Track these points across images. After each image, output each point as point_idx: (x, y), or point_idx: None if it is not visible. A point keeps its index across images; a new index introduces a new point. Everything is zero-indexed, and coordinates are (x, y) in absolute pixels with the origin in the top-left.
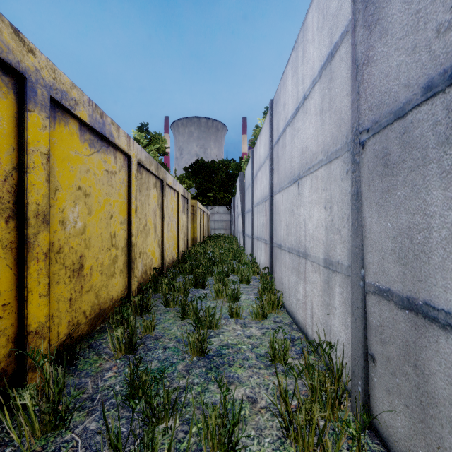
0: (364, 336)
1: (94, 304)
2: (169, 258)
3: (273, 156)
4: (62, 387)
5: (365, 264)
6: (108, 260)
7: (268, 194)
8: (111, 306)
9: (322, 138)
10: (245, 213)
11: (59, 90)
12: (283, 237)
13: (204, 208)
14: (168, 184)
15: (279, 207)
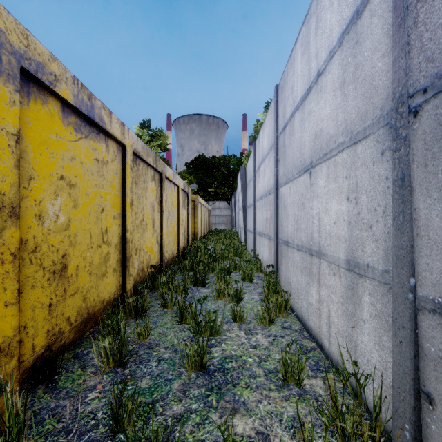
0: (415, 367)
1: (81, 308)
2: (168, 254)
3: (279, 146)
4: (22, 426)
5: (417, 271)
6: (98, 258)
7: (272, 187)
8: (103, 308)
9: (343, 117)
10: (246, 208)
11: (33, 61)
12: (291, 233)
13: (205, 203)
14: (167, 178)
15: (285, 201)
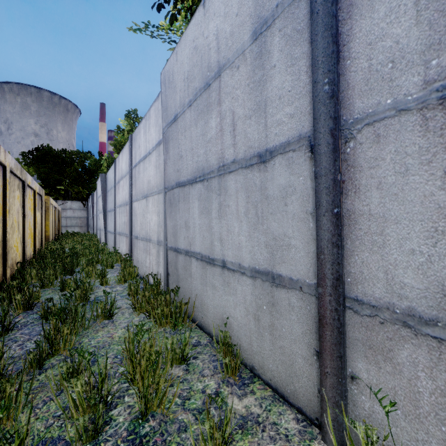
0: (167, 267)
1: None
2: (27, 254)
3: (132, 175)
4: (7, 312)
5: (167, 239)
6: None
7: (128, 200)
8: None
9: (156, 180)
10: (107, 212)
11: None
12: (139, 231)
13: (56, 204)
14: (28, 184)
15: (136, 211)
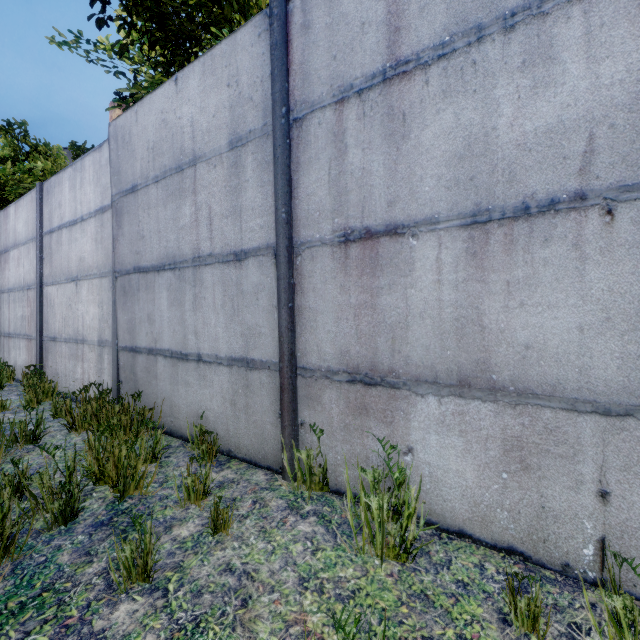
0: (118, 373)
1: None
2: None
3: (44, 244)
4: None
5: (118, 337)
6: None
7: (33, 283)
8: None
9: (97, 259)
10: None
11: None
12: (59, 329)
13: None
14: None
15: (53, 300)
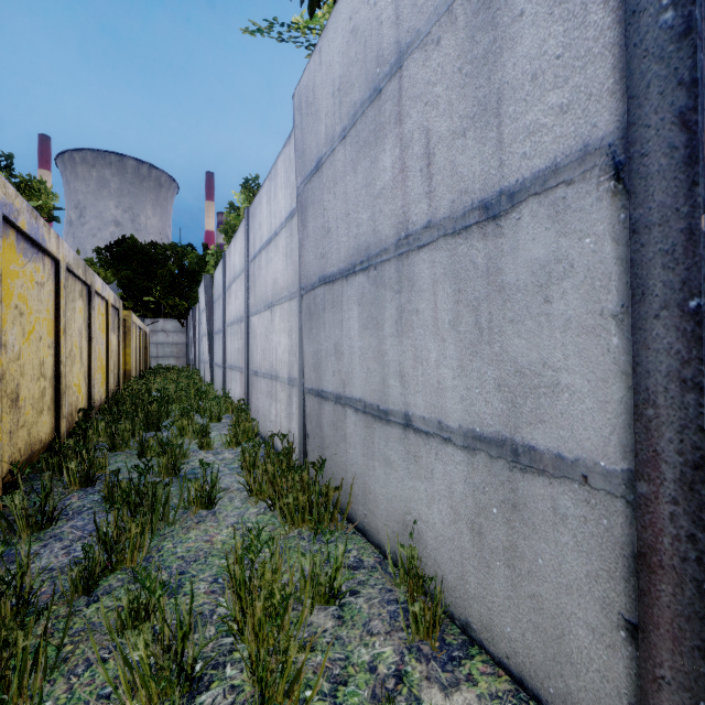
0: (304, 423)
1: (27, 443)
2: (96, 398)
3: (250, 273)
4: (49, 491)
5: (304, 375)
6: (38, 392)
7: (244, 314)
8: (39, 450)
9: (287, 278)
10: (214, 334)
11: (8, 205)
12: (259, 363)
13: (141, 323)
14: (96, 291)
15: (255, 331)
